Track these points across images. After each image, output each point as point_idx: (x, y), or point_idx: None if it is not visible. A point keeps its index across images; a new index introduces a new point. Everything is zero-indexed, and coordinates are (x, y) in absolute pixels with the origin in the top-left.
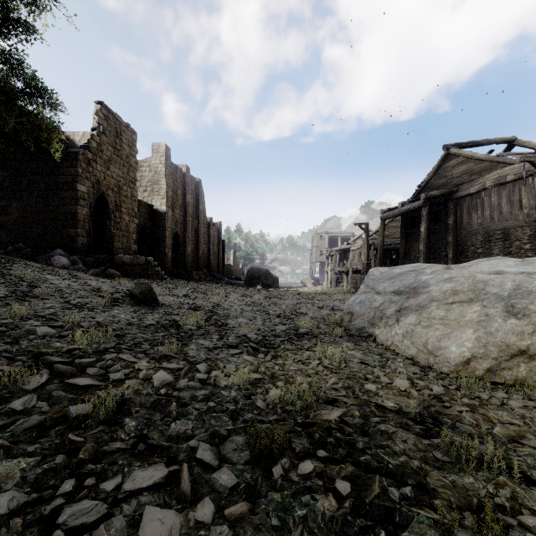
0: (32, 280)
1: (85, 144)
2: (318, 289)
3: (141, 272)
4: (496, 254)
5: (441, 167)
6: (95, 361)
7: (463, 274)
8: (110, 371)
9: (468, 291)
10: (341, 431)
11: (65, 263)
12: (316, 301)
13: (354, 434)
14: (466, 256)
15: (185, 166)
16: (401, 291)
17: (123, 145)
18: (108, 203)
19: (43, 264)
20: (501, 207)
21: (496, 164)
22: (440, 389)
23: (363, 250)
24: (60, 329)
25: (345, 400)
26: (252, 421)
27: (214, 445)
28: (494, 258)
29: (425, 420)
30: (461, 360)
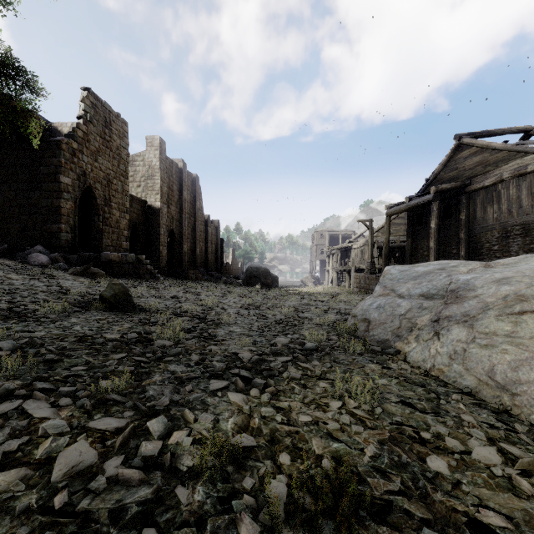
0: None
1: (69, 133)
2: (319, 288)
3: (131, 271)
4: (514, 251)
5: (452, 158)
6: None
7: (524, 273)
8: None
9: None
10: None
11: (44, 261)
12: (320, 303)
13: None
14: (481, 254)
15: (181, 161)
16: (433, 295)
17: (113, 136)
18: (96, 197)
19: (19, 262)
20: (520, 200)
21: (514, 154)
22: None
23: (365, 248)
24: None
25: (406, 506)
26: None
27: None
28: None
29: None
30: None
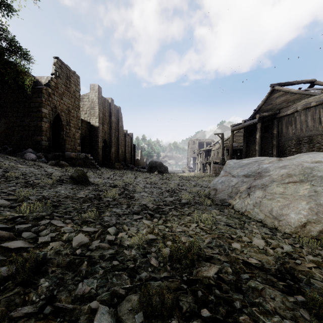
0: (7, 167)
1: (46, 83)
2: (192, 174)
3: (82, 163)
4: (304, 152)
5: (269, 98)
6: (32, 226)
7: (293, 163)
8: (40, 234)
9: (299, 174)
10: (219, 288)
11: (33, 157)
12: (192, 181)
13: (230, 291)
14: (285, 153)
15: (110, 98)
16: (249, 175)
17: (71, 84)
18: (62, 120)
19: (19, 158)
20: (307, 122)
21: (304, 95)
22: (289, 247)
23: (219, 150)
24: (14, 201)
25: (219, 257)
26: (146, 279)
27: (113, 306)
28: (311, 153)
29: (285, 276)
30: (299, 224)
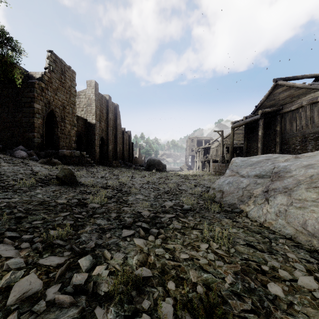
0: None
1: (39, 77)
2: (191, 172)
3: (77, 161)
4: (310, 149)
5: (271, 93)
6: None
7: None
8: None
9: None
10: None
11: (24, 155)
12: (191, 181)
13: None
14: (289, 151)
15: (108, 95)
16: (263, 175)
17: (66, 80)
18: (56, 117)
19: (8, 155)
20: (313, 118)
21: (310, 90)
22: None
23: (219, 148)
24: None
25: None
26: None
27: None
28: None
29: None
30: None
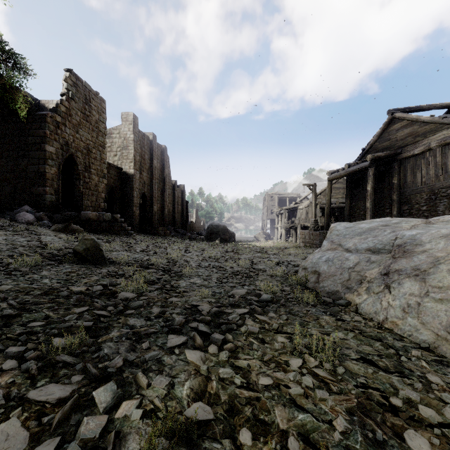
0: None
1: (53, 108)
2: (270, 243)
3: (108, 228)
4: (441, 210)
5: (386, 130)
6: None
7: None
8: None
9: None
10: None
11: (30, 219)
12: (271, 256)
13: None
14: (411, 213)
15: (152, 134)
16: (379, 249)
17: (92, 111)
18: (77, 164)
19: (7, 220)
20: (446, 166)
21: (441, 126)
22: None
23: (309, 209)
24: None
25: None
26: None
27: None
28: None
29: None
30: None
